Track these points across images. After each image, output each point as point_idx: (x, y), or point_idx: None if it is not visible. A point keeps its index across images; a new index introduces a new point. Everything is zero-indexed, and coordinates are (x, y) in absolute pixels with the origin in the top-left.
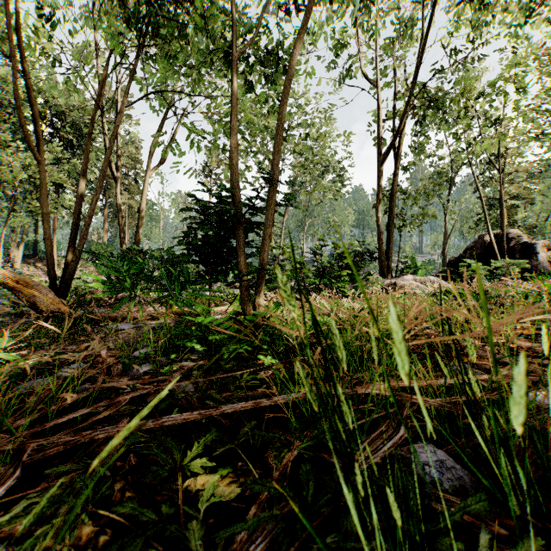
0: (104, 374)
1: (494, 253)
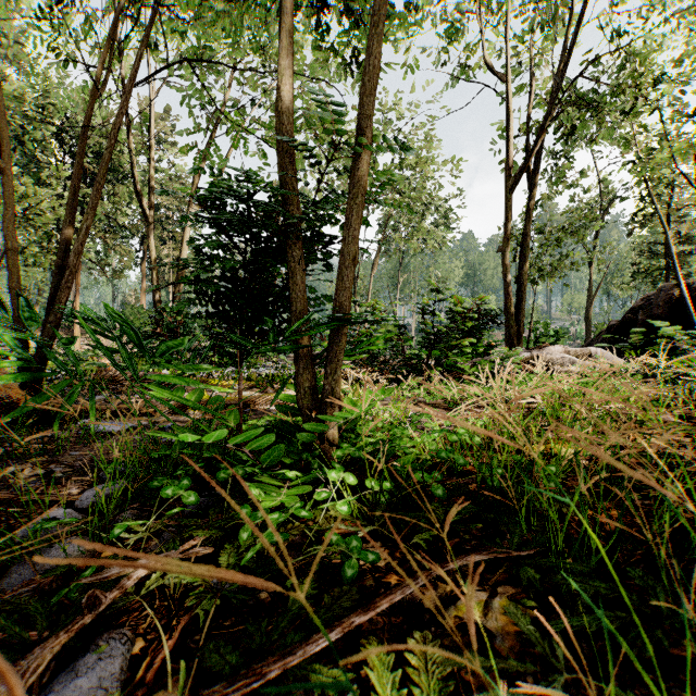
0: None
1: (687, 312)
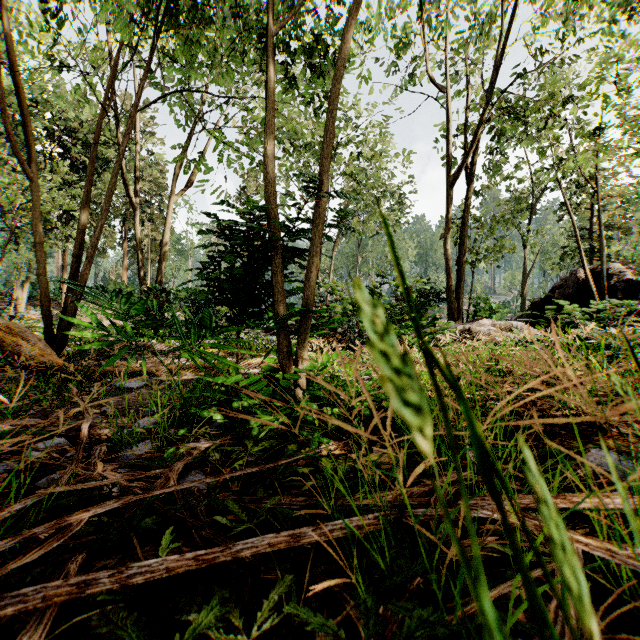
0: (77, 462)
1: (591, 292)
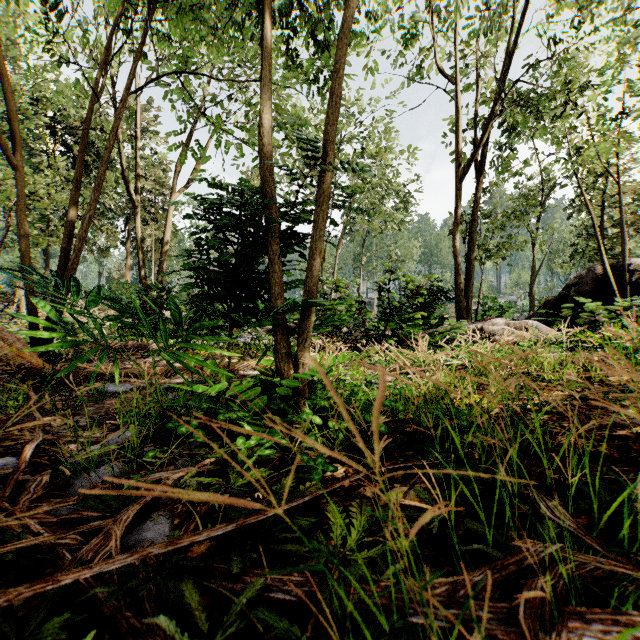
0: (1, 501)
1: (611, 290)
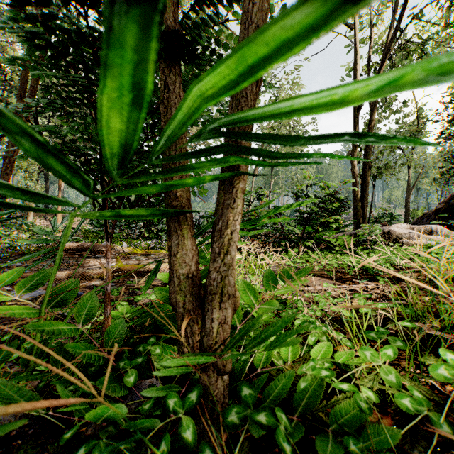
0: None
1: None
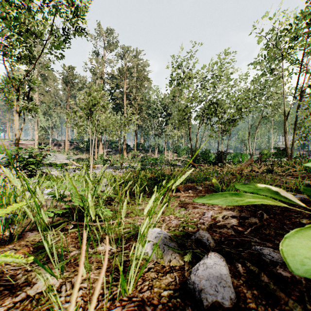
0: None
1: None
